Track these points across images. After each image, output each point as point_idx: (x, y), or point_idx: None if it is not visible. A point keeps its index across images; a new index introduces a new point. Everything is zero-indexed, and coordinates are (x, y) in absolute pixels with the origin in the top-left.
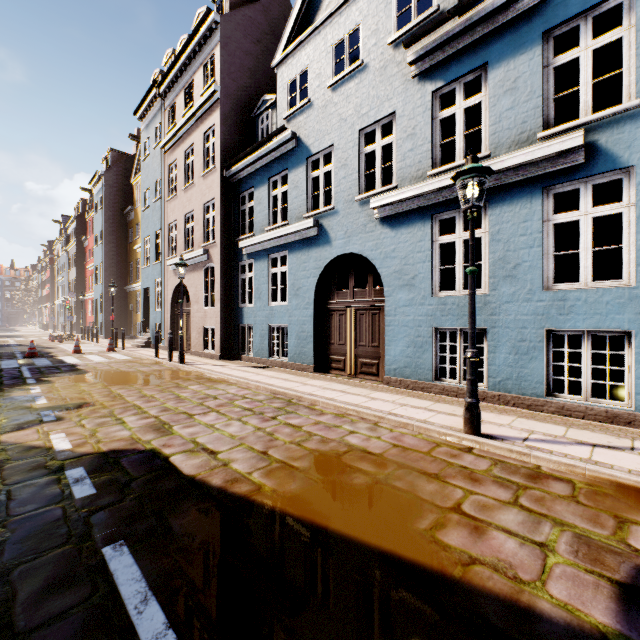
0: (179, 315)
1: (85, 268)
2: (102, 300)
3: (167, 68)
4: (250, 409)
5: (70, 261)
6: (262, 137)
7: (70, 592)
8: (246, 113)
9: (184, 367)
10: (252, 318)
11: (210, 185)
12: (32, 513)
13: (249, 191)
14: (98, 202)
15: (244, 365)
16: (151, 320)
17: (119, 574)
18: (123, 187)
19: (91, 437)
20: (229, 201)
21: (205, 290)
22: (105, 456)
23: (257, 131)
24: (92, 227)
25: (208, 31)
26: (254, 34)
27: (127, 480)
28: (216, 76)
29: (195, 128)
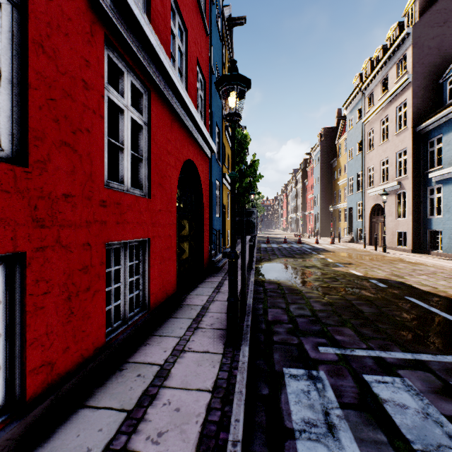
0: (375, 223)
1: (306, 197)
2: (318, 215)
3: (364, 70)
4: (450, 278)
5: (297, 194)
6: (449, 95)
7: (401, 300)
8: (432, 81)
9: (387, 254)
10: (440, 225)
11: (402, 139)
12: (370, 286)
13: (437, 137)
14: (316, 160)
15: (433, 257)
16: (353, 226)
17: (415, 301)
18: (330, 148)
19: (367, 273)
20: (418, 147)
21: (397, 207)
22: (380, 279)
23: (444, 91)
24: (310, 174)
25: (400, 42)
26: (440, 20)
27: (397, 286)
28: (407, 68)
29: (389, 105)
